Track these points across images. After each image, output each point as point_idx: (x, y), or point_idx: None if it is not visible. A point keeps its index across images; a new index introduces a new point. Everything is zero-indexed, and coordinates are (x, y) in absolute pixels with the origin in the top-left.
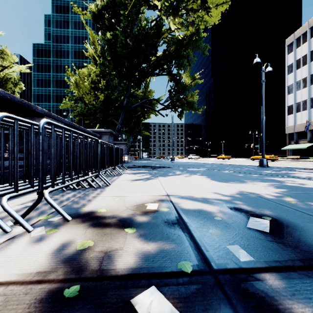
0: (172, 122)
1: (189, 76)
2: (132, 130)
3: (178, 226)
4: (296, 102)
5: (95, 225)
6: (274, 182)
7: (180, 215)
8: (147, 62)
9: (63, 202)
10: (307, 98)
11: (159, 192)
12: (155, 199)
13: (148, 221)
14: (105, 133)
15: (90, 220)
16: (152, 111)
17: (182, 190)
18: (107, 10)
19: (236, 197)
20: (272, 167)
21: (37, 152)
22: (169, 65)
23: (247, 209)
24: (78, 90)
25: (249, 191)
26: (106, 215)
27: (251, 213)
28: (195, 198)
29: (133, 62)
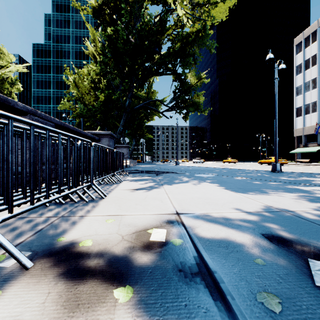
0: (176, 124)
1: (195, 75)
2: (134, 133)
3: (202, 281)
4: (305, 104)
5: (66, 279)
6: (301, 193)
7: (200, 253)
8: (151, 61)
9: (37, 226)
10: (317, 99)
11: (166, 208)
12: (162, 221)
13: (153, 268)
14: (105, 135)
15: (63, 266)
16: (156, 113)
17: (194, 204)
18: (108, 5)
19: (267, 217)
20: (286, 173)
21: (3, 159)
22: (174, 63)
23: (294, 240)
24: (77, 90)
25: (278, 206)
26: (90, 255)
27: (304, 250)
28: (215, 219)
29: (136, 61)
